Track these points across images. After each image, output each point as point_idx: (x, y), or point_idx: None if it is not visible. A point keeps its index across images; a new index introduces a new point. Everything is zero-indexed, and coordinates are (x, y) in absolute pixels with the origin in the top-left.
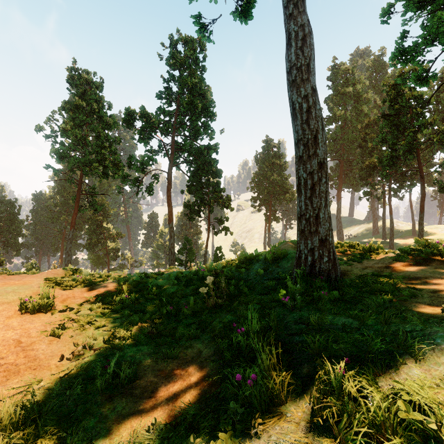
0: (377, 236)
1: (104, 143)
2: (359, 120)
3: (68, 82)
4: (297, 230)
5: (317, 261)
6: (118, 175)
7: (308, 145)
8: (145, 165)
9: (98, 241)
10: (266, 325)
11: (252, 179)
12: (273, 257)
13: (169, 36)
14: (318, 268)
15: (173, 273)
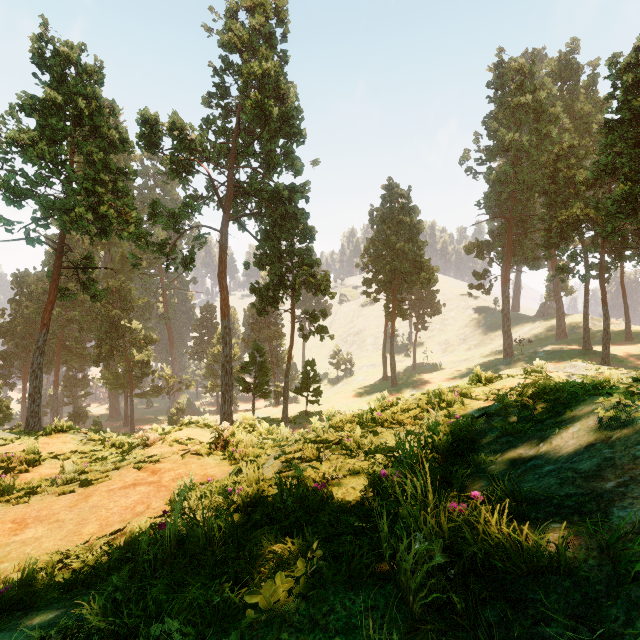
0: (564, 341)
1: (101, 175)
2: (542, 150)
3: (34, 63)
4: None
5: None
6: (127, 233)
7: None
8: (179, 217)
9: (114, 350)
10: None
11: (366, 248)
12: None
13: None
14: None
15: None
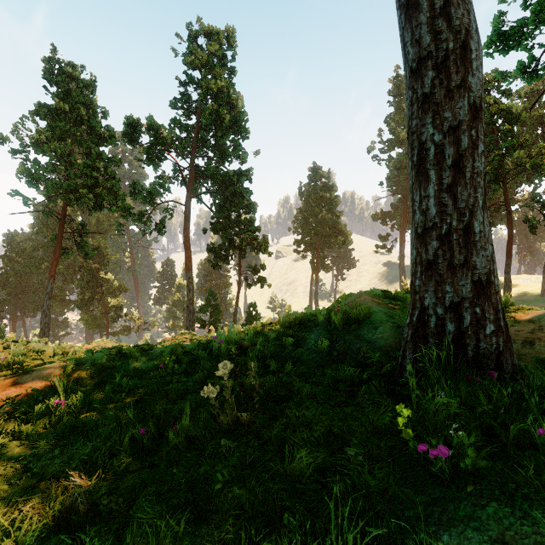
0: None
1: (96, 163)
2: None
3: (45, 78)
4: (415, 264)
5: (469, 332)
6: (116, 207)
7: (447, 65)
8: (154, 194)
9: (94, 297)
10: (379, 540)
11: (296, 217)
12: (344, 320)
13: (187, 24)
14: (472, 350)
15: (169, 348)
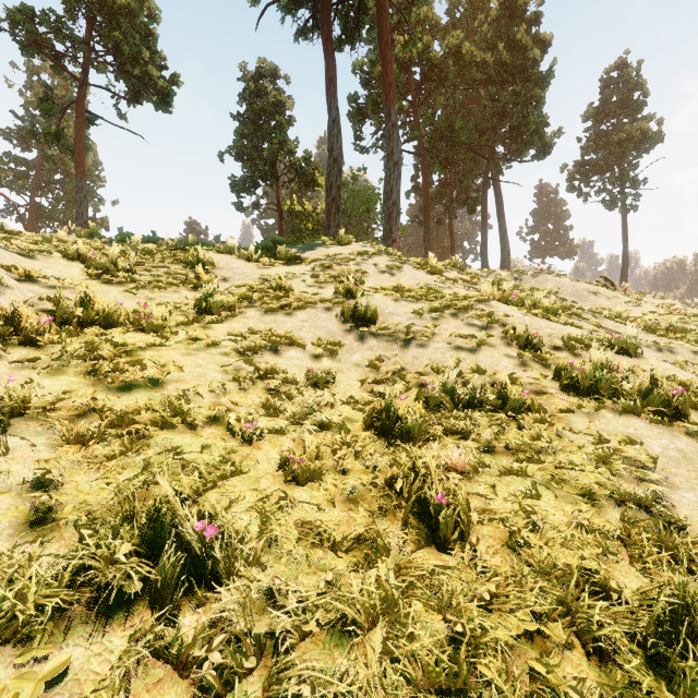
0: None
1: None
2: None
3: None
4: None
5: None
6: None
7: None
8: None
9: None
10: None
11: None
12: None
13: (26, 61)
14: None
15: None
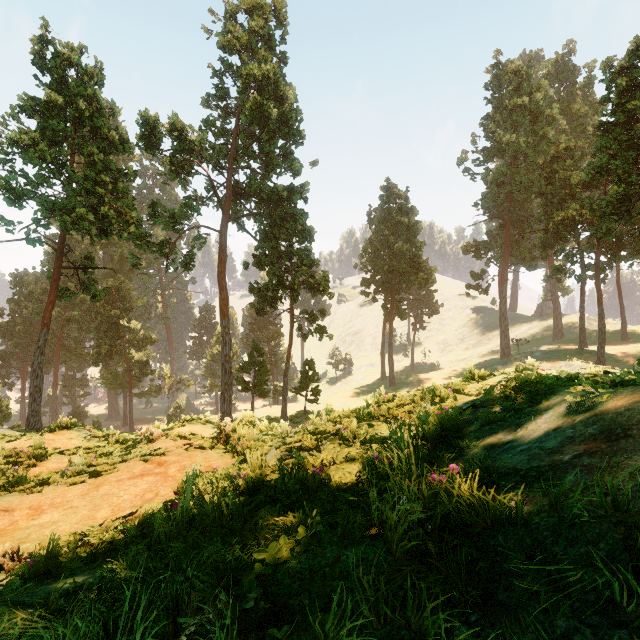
0: (561, 341)
1: (101, 176)
2: (539, 151)
3: (35, 65)
4: None
5: None
6: (128, 234)
7: None
8: (179, 218)
9: (113, 350)
10: None
11: (364, 249)
12: None
13: None
14: None
15: None
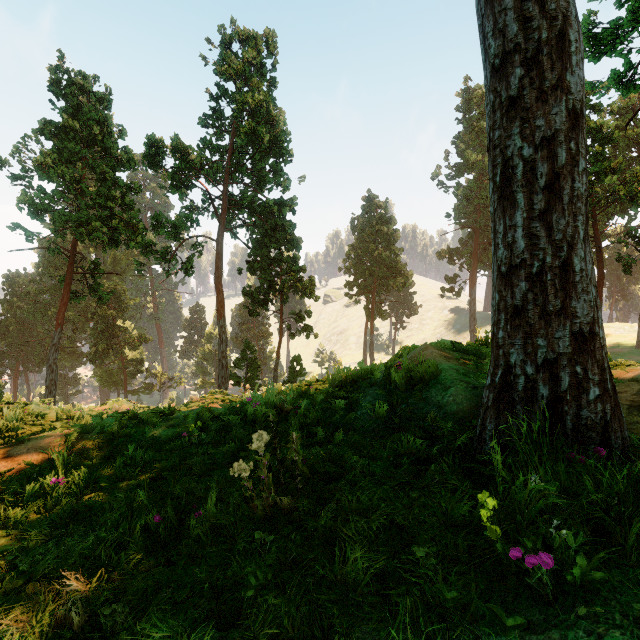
0: None
1: (112, 191)
2: None
3: (51, 91)
4: (498, 310)
5: (568, 397)
6: (135, 243)
7: (539, 59)
8: (180, 228)
9: (109, 349)
10: None
11: (347, 254)
12: (407, 379)
13: (219, 27)
14: (571, 419)
15: (195, 412)
